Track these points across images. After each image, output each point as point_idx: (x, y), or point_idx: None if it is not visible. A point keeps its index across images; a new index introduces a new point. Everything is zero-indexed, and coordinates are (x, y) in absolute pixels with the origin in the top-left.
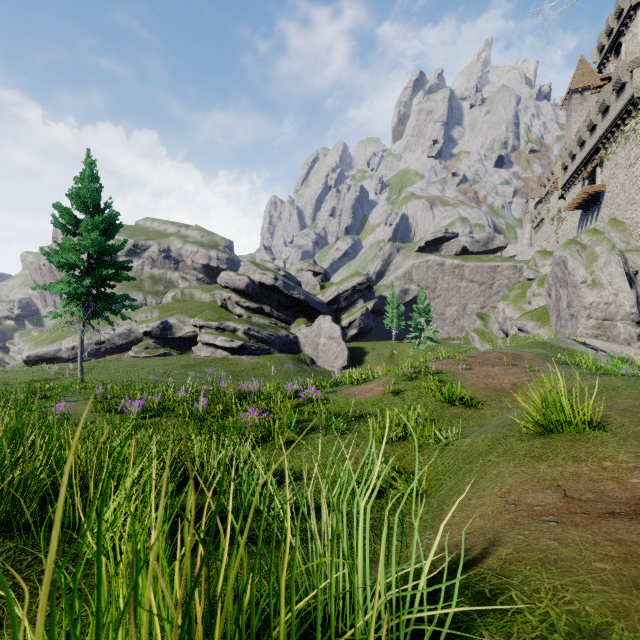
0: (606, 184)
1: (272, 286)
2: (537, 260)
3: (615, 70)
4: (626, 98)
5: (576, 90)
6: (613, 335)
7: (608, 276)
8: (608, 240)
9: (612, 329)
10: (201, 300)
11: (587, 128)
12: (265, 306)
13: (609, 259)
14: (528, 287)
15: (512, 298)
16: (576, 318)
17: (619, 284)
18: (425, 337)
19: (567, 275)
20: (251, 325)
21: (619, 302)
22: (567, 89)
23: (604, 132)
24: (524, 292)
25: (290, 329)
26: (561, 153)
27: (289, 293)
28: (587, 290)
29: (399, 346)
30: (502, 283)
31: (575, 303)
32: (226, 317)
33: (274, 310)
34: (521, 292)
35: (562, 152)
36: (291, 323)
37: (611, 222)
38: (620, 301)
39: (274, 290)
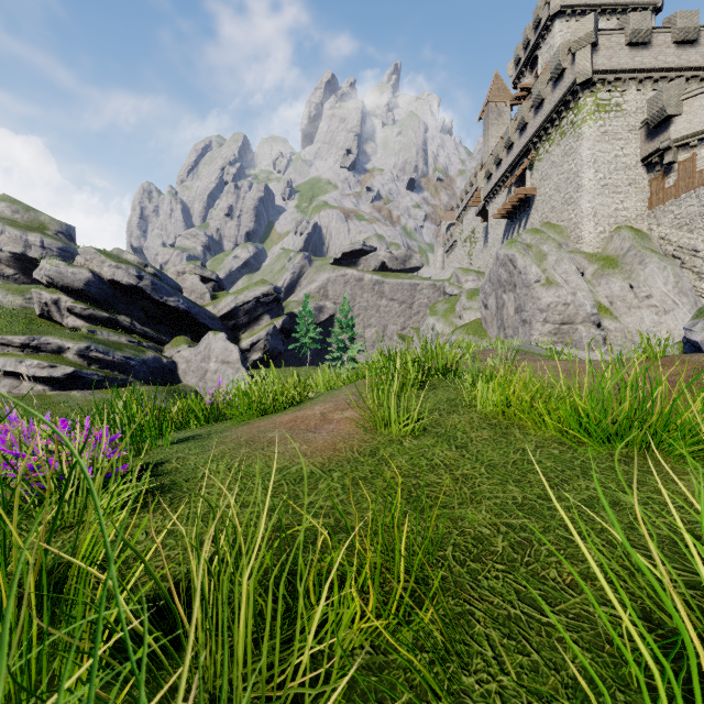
0: (537, 187)
1: (133, 287)
2: (460, 275)
3: (555, 55)
4: (565, 86)
5: (493, 104)
6: (574, 340)
7: (563, 274)
8: (553, 238)
9: (572, 334)
10: (3, 306)
11: (518, 127)
12: (121, 316)
13: (560, 256)
14: (456, 301)
15: (441, 313)
16: (530, 324)
17: (576, 282)
18: (349, 358)
19: (517, 275)
20: (93, 342)
21: (579, 302)
22: (484, 103)
23: (537, 129)
24: (453, 306)
25: (163, 351)
26: (476, 170)
27: (162, 299)
28: (543, 290)
29: (315, 372)
30: (422, 302)
31: (528, 306)
32: (44, 329)
33: (137, 323)
34: (450, 306)
35: (477, 170)
36: (165, 343)
37: (546, 225)
38: (580, 301)
39: (137, 293)
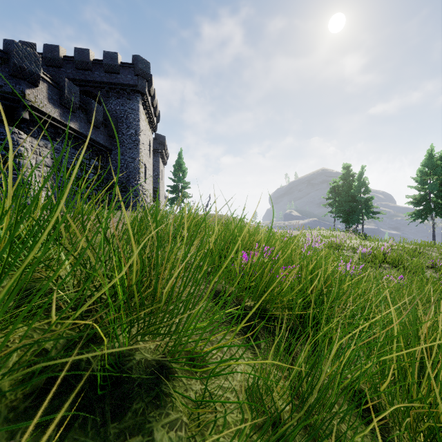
0: None
1: None
2: None
3: None
4: None
5: None
6: None
7: None
8: None
9: None
10: None
11: None
12: None
13: None
14: None
15: None
16: None
17: None
18: None
19: None
20: None
21: None
22: None
23: None
24: None
25: None
26: None
27: None
28: None
29: None
30: None
31: None
32: None
33: None
34: None
35: None
36: None
37: None
38: None
39: None
